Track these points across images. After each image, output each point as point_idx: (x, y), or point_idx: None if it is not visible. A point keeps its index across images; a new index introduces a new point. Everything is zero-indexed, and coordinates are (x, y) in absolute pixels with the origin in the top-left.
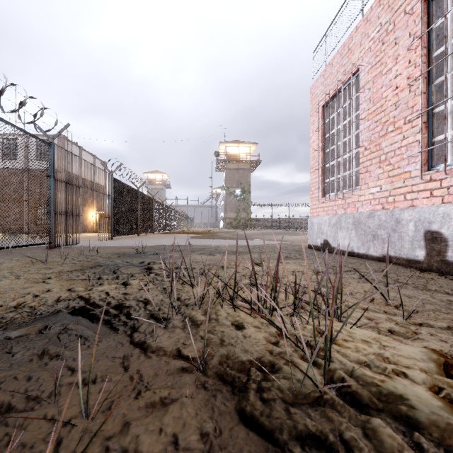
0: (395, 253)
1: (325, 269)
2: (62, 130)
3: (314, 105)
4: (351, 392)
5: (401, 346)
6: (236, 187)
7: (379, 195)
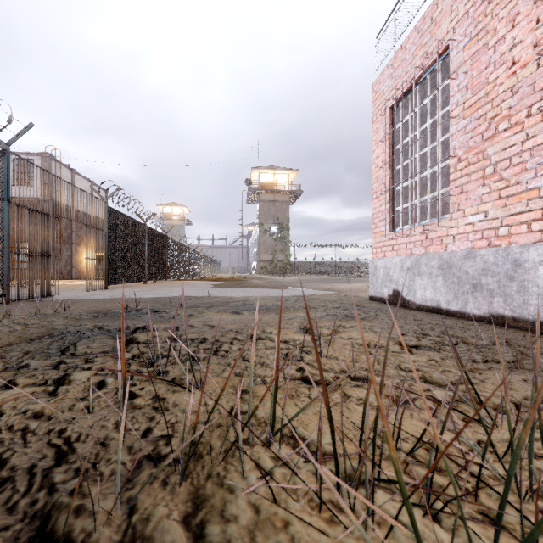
0: (512, 311)
1: (416, 340)
2: (22, 132)
3: (378, 106)
4: None
5: None
6: (271, 223)
7: (482, 226)
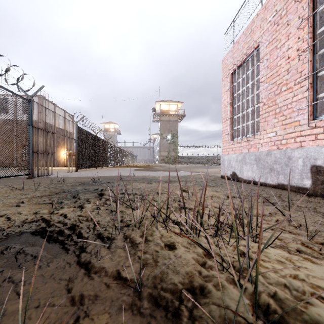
0: (287, 182)
1: (235, 194)
2: (38, 90)
3: (225, 72)
4: (278, 320)
5: (312, 266)
6: (167, 133)
7: (274, 139)
